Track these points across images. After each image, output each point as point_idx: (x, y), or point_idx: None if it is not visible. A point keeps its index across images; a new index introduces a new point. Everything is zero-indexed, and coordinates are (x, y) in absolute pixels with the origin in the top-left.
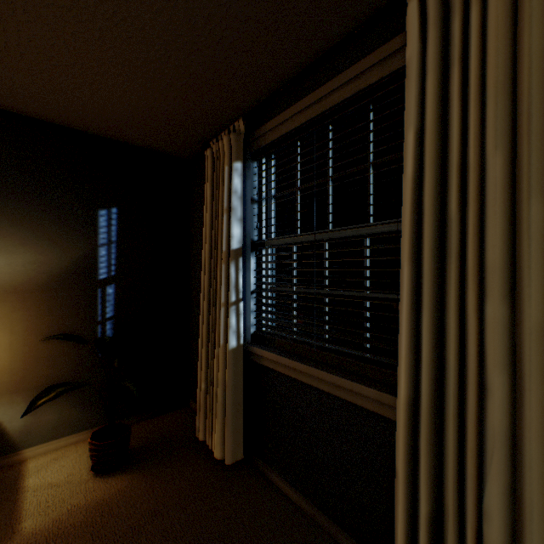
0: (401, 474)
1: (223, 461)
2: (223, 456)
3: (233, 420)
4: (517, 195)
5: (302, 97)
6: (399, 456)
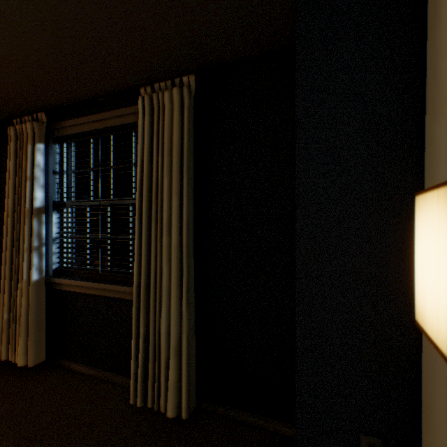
0: (134, 320)
1: (27, 370)
2: (27, 363)
3: (36, 333)
4: (171, 195)
5: (92, 113)
6: (133, 312)
